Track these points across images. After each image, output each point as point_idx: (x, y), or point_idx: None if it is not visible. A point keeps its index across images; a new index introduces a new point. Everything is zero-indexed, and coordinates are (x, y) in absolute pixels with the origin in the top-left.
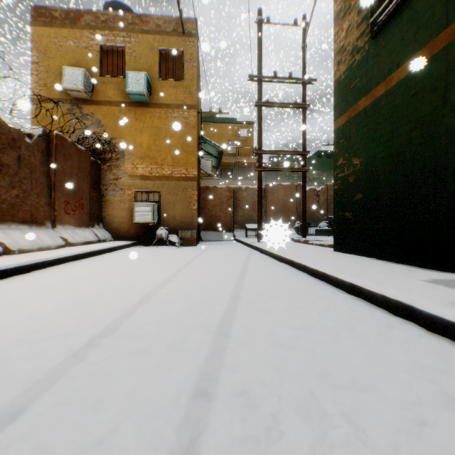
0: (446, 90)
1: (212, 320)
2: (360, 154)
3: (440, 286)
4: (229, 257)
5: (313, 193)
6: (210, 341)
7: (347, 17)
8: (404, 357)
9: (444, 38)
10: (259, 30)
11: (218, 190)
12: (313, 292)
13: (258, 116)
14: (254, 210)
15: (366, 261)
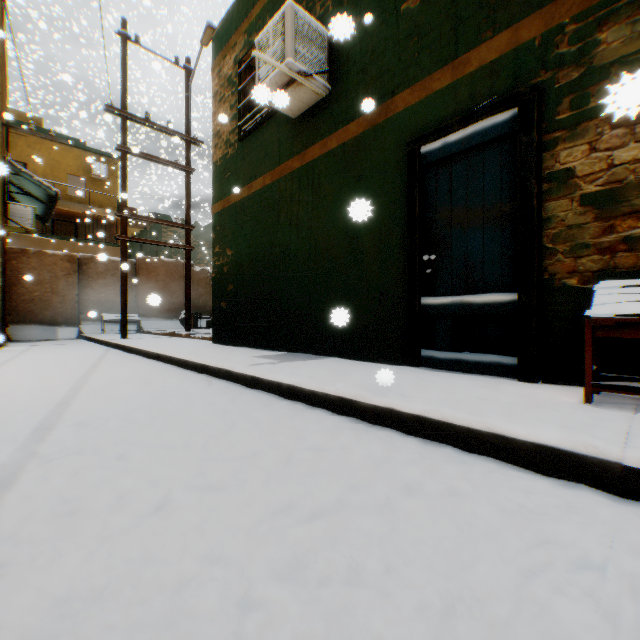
0: (280, 213)
1: (49, 403)
2: (232, 246)
3: (260, 358)
4: (72, 358)
5: (206, 276)
6: (48, 412)
7: (222, 104)
8: (207, 395)
9: (279, 173)
10: (124, 49)
11: (49, 257)
12: (169, 376)
13: (122, 165)
14: (118, 294)
15: (232, 348)
